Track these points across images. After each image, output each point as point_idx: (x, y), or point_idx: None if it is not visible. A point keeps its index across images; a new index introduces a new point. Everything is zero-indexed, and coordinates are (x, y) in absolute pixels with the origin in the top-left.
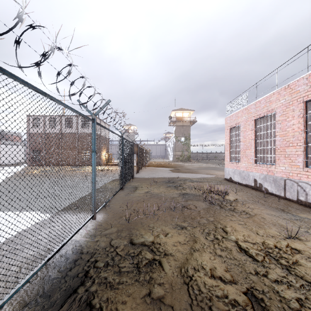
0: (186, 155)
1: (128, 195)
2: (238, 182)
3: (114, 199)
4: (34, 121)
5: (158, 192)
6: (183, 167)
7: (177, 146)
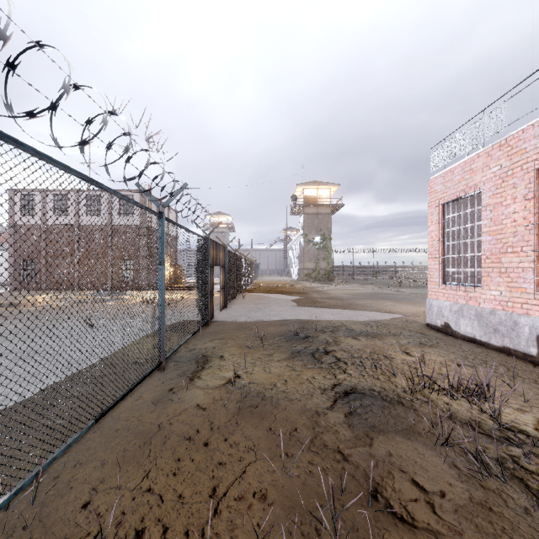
0: (323, 269)
1: (165, 398)
2: (473, 339)
3: (101, 432)
4: (24, 202)
5: (265, 381)
6: (321, 293)
7: (307, 252)
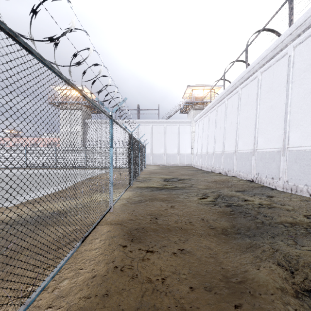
0: None
1: None
2: None
3: None
4: None
5: None
6: None
7: None
